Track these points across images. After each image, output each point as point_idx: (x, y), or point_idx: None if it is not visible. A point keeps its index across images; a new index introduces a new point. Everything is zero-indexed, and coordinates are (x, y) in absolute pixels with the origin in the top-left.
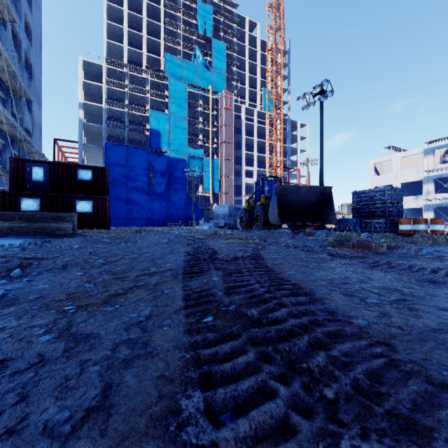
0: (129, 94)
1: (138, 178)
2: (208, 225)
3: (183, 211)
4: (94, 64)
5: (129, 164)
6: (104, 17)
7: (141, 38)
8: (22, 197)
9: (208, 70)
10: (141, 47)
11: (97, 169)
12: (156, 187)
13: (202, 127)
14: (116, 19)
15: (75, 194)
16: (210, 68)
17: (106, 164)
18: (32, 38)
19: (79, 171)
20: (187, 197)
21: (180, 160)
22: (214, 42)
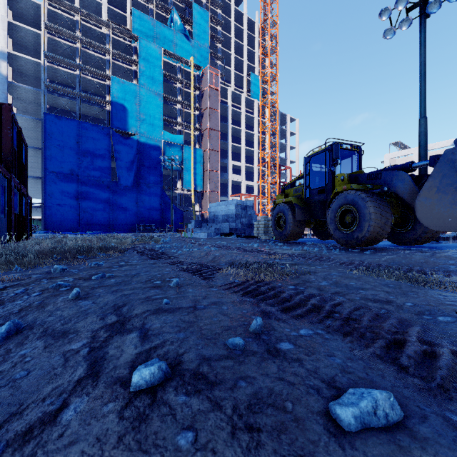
0: (82, 52)
1: (95, 166)
2: (205, 230)
3: (157, 213)
4: None
5: (80, 146)
6: None
7: None
8: None
9: (188, 40)
10: None
11: None
12: (120, 179)
13: (181, 109)
14: None
15: None
16: (190, 39)
17: (44, 144)
18: None
19: None
20: (163, 195)
21: (154, 147)
22: (195, 7)
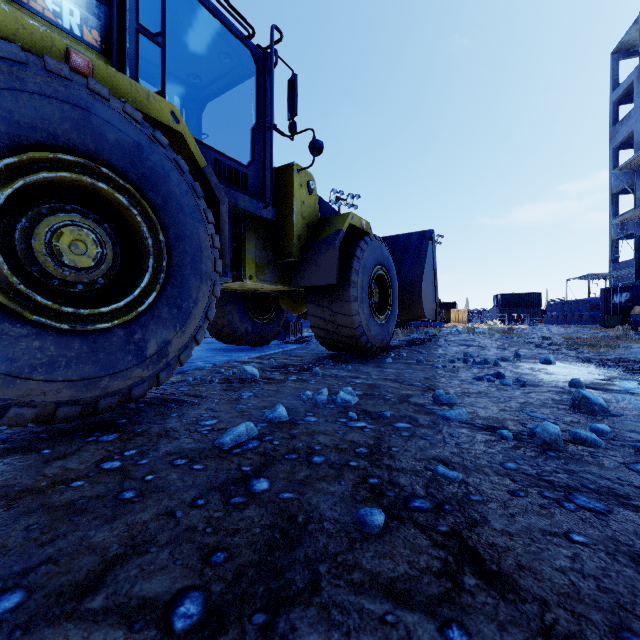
0: None
1: None
2: None
3: None
4: None
5: None
6: None
7: None
8: None
9: None
10: None
11: None
12: None
13: None
14: None
15: None
16: None
17: None
18: None
19: None
20: None
21: None
22: None
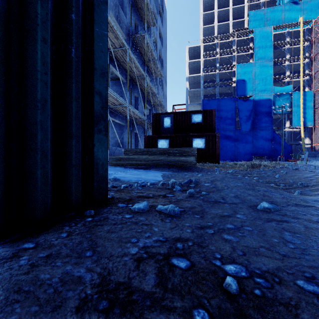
0: (219, 58)
1: (227, 122)
2: None
3: (268, 147)
4: (195, 47)
5: (219, 112)
6: (201, 11)
7: (227, 12)
8: (159, 138)
9: (297, 4)
10: (227, 20)
11: (206, 112)
12: (242, 128)
13: (289, 64)
14: (209, 9)
15: (192, 134)
16: (298, 2)
17: None
18: (162, 41)
19: (192, 116)
20: (273, 134)
21: (265, 100)
22: None
